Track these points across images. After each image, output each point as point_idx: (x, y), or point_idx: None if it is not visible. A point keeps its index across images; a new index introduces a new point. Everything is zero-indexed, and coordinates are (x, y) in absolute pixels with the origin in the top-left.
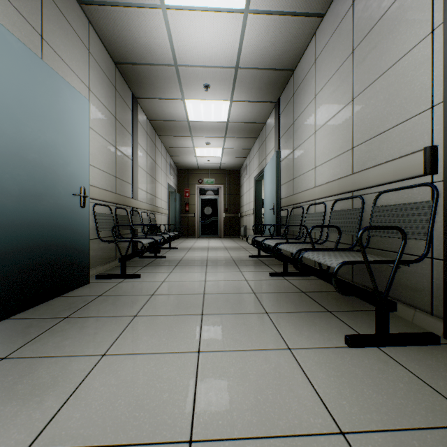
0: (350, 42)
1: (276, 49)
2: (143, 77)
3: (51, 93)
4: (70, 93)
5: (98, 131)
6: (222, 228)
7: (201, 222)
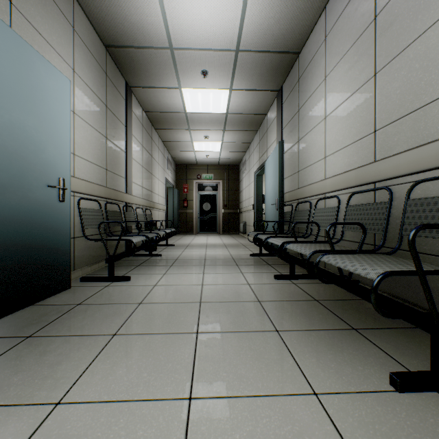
0: (371, 7)
1: (280, 27)
2: (136, 63)
3: (18, 66)
4: (45, 69)
5: (84, 118)
6: (221, 224)
7: (199, 218)
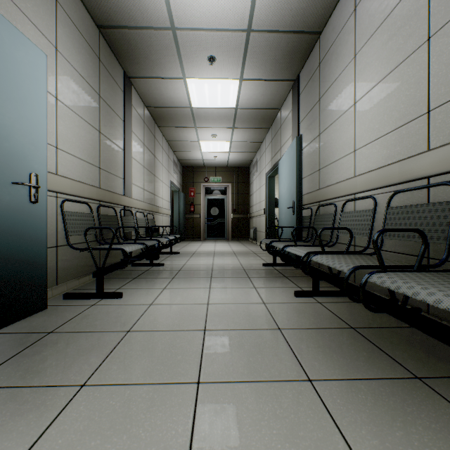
0: None
1: None
2: (134, 48)
3: None
4: (10, 35)
5: (71, 107)
6: (230, 230)
7: (207, 223)
